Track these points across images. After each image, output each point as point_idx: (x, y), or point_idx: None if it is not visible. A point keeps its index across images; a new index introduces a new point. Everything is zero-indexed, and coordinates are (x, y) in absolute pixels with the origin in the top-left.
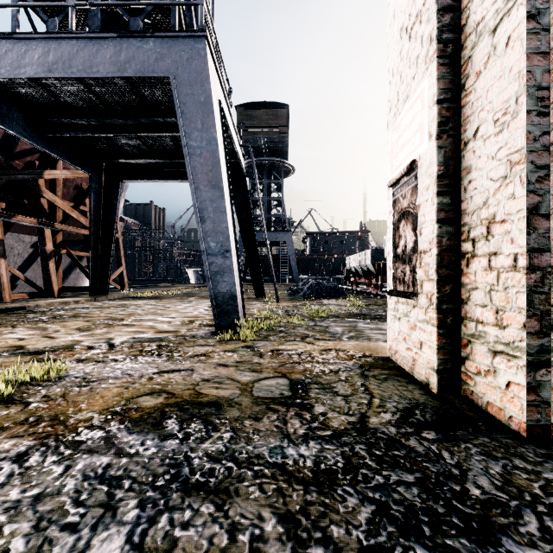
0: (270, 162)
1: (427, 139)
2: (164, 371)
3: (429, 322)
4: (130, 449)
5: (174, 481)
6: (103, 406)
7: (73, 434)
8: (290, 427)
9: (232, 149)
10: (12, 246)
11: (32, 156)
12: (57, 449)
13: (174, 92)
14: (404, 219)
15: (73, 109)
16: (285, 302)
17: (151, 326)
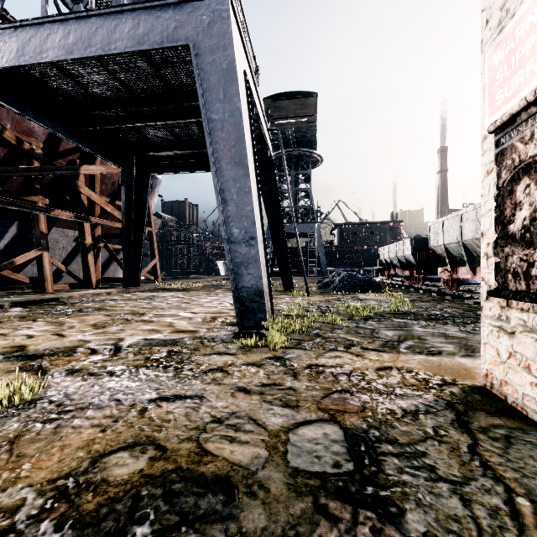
0: (297, 152)
1: None
2: (164, 398)
3: None
4: None
5: None
6: (52, 472)
7: None
8: None
9: (260, 135)
10: (57, 240)
11: (73, 155)
12: None
13: (193, 61)
14: (530, 176)
15: (102, 100)
16: (316, 296)
17: (170, 323)
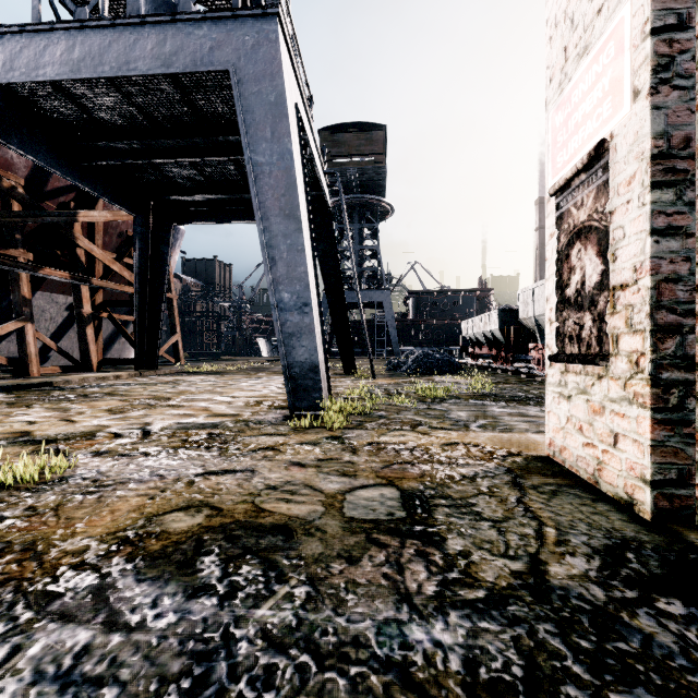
0: (362, 200)
1: (629, 101)
2: (212, 473)
3: (635, 402)
4: (130, 615)
5: (195, 696)
6: (109, 528)
7: (48, 578)
8: (410, 578)
9: (314, 178)
10: (43, 309)
11: (66, 196)
12: (10, 609)
13: (234, 91)
14: (581, 241)
15: (111, 128)
16: (383, 379)
17: (205, 407)
